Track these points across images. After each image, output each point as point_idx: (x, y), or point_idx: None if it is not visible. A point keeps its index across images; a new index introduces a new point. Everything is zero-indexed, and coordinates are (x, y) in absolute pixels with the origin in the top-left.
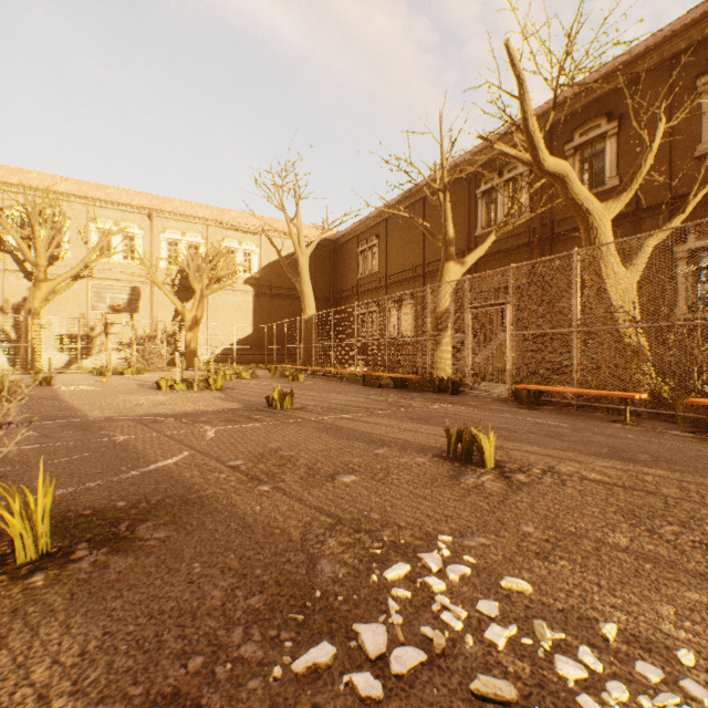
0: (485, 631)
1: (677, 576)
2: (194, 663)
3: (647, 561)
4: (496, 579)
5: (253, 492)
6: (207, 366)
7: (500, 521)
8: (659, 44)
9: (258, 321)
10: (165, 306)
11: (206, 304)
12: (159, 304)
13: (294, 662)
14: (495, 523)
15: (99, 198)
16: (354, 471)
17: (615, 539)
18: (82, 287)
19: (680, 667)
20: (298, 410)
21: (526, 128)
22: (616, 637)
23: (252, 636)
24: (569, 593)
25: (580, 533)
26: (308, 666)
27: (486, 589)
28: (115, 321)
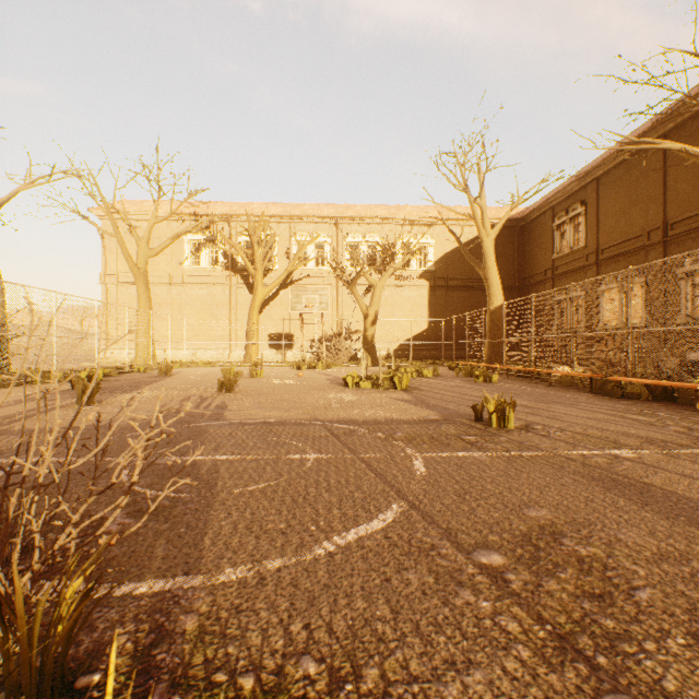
0: None
1: None
2: None
3: None
4: None
5: None
6: (385, 362)
7: None
8: None
9: (433, 315)
10: (348, 306)
11: (383, 301)
12: (343, 304)
13: None
14: None
15: (297, 215)
16: None
17: None
18: (286, 293)
19: None
20: (524, 432)
21: None
22: None
23: None
24: None
25: None
26: None
27: None
28: (309, 321)
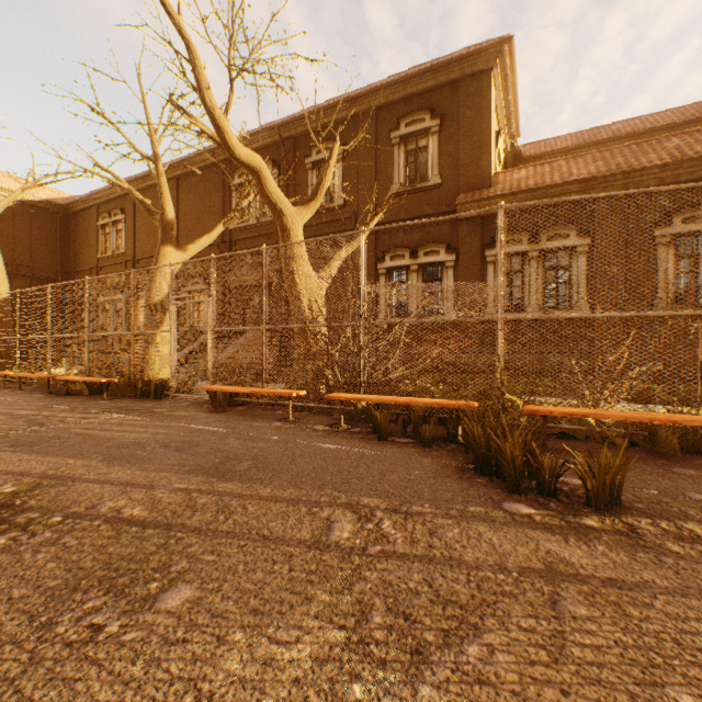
0: None
1: None
2: None
3: None
4: None
5: None
6: None
7: None
8: (368, 93)
9: None
10: None
11: None
12: None
13: None
14: None
15: None
16: None
17: None
18: None
19: None
20: None
21: (203, 101)
22: None
23: None
24: None
25: None
26: None
27: None
28: None
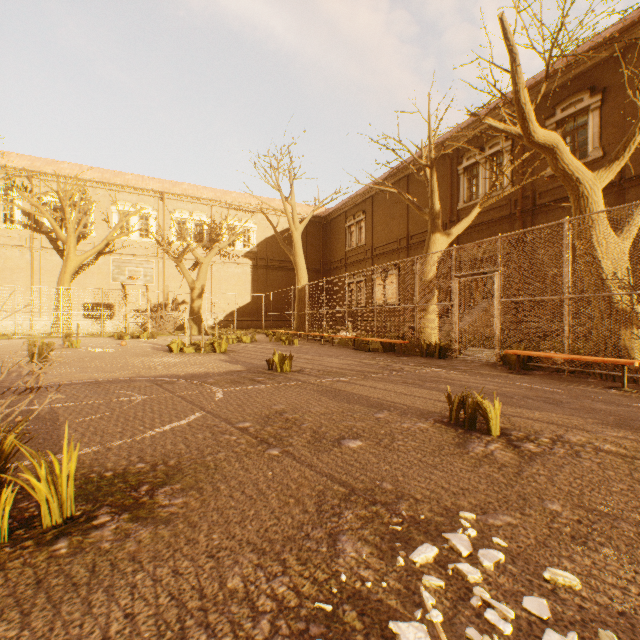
0: (539, 637)
1: None
2: None
3: None
4: (535, 568)
5: (264, 456)
6: (211, 331)
7: (521, 497)
8: None
9: (256, 290)
10: (175, 278)
11: (210, 276)
12: (170, 276)
13: None
14: (516, 499)
15: (119, 184)
16: (359, 436)
17: None
18: (105, 261)
19: None
20: (296, 373)
21: (517, 101)
22: None
23: (279, 629)
24: (624, 591)
25: (614, 514)
26: None
27: (526, 580)
28: (133, 291)
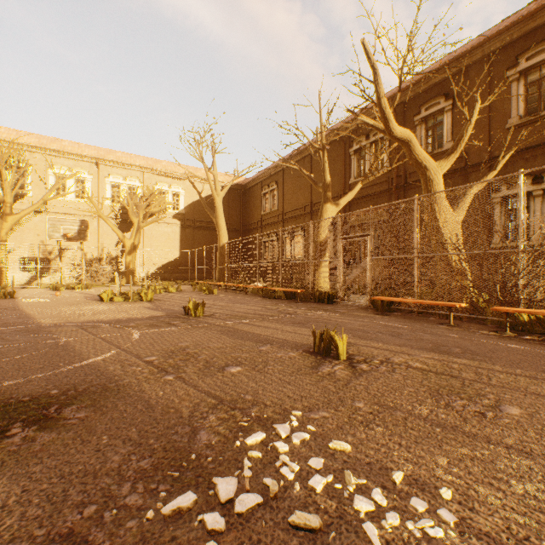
0: (310, 479)
1: (456, 437)
2: (88, 510)
3: (438, 426)
4: (327, 442)
5: (160, 381)
6: (143, 282)
7: (341, 399)
8: (481, 44)
9: (184, 247)
10: (109, 235)
11: (142, 234)
12: (105, 234)
13: (164, 506)
14: (336, 401)
15: (55, 149)
16: (241, 364)
17: (420, 411)
18: (42, 219)
19: (441, 500)
20: (208, 317)
21: (379, 105)
22: (402, 481)
23: (137, 489)
24: (377, 451)
25: (396, 407)
26: (173, 509)
27: (318, 449)
28: (69, 247)
